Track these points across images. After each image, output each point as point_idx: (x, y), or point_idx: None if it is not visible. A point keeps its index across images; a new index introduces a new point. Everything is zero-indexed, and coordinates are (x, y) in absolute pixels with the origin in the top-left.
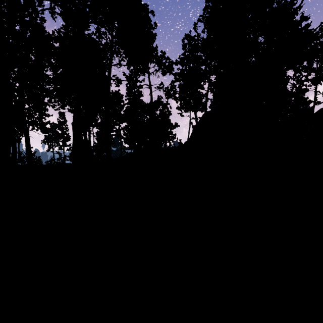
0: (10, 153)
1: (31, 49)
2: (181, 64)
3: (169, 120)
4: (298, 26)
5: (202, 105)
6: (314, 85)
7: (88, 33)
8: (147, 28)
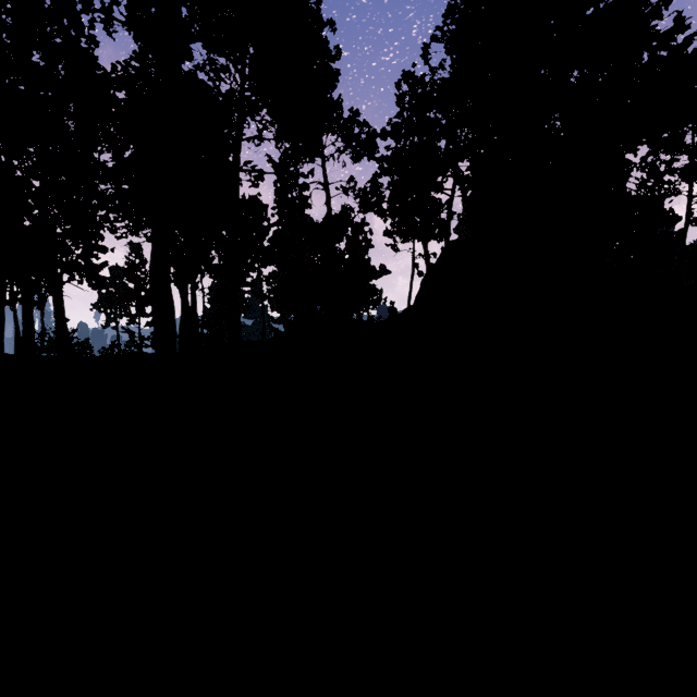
0: (2, 337)
1: (66, 105)
2: (395, 137)
3: (370, 261)
4: (668, 41)
5: (439, 227)
6: (687, 182)
7: (189, 69)
8: (319, 57)
